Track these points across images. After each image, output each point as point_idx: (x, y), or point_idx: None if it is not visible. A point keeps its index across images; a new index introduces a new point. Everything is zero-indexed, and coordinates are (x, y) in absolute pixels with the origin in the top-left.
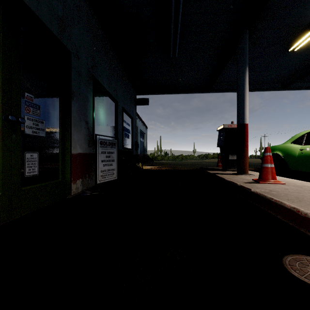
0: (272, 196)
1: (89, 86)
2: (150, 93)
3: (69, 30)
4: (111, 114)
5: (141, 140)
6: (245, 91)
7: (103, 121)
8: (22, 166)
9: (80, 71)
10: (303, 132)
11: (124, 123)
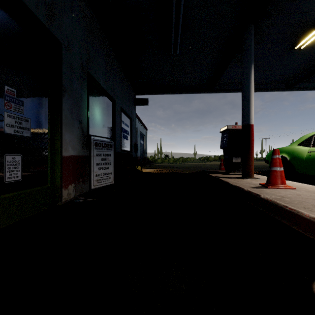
0: (286, 204)
1: (83, 83)
2: (150, 93)
3: (59, 18)
4: (108, 114)
5: (140, 142)
6: (251, 90)
7: (99, 121)
8: (0, 171)
9: (72, 66)
10: (311, 134)
11: (122, 124)
